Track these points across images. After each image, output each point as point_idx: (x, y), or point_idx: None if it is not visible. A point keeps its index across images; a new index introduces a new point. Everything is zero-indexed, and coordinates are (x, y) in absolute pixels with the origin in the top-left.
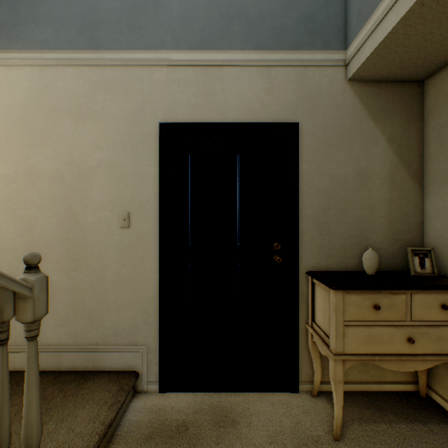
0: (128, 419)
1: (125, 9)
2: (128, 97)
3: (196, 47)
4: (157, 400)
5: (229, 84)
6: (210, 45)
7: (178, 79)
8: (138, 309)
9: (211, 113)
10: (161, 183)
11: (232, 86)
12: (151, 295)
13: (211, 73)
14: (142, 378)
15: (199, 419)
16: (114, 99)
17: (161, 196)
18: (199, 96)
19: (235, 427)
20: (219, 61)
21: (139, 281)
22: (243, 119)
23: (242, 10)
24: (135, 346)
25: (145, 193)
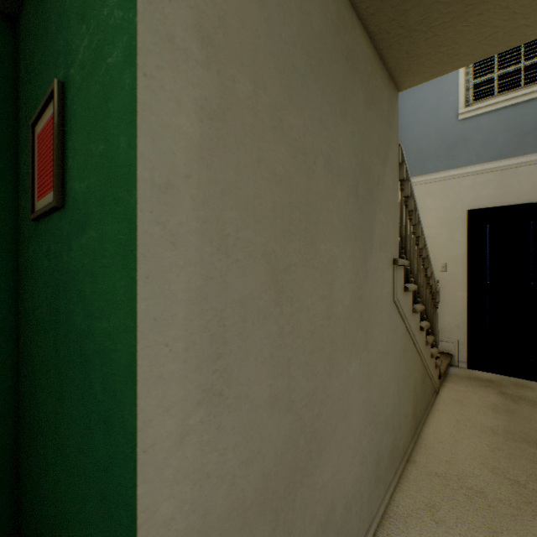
0: (451, 371)
1: (442, 148)
2: (444, 198)
3: (494, 159)
4: (467, 370)
5: (522, 178)
6: (506, 155)
7: (480, 181)
8: (451, 318)
9: (507, 198)
10: (468, 245)
11: (525, 179)
12: (460, 311)
13: (507, 174)
14: (454, 358)
15: (500, 381)
16: (435, 200)
17: (468, 253)
18: (497, 190)
19: (529, 388)
20: (514, 165)
21: (452, 302)
22: (535, 199)
23: (535, 126)
24: (449, 339)
25: (456, 252)
